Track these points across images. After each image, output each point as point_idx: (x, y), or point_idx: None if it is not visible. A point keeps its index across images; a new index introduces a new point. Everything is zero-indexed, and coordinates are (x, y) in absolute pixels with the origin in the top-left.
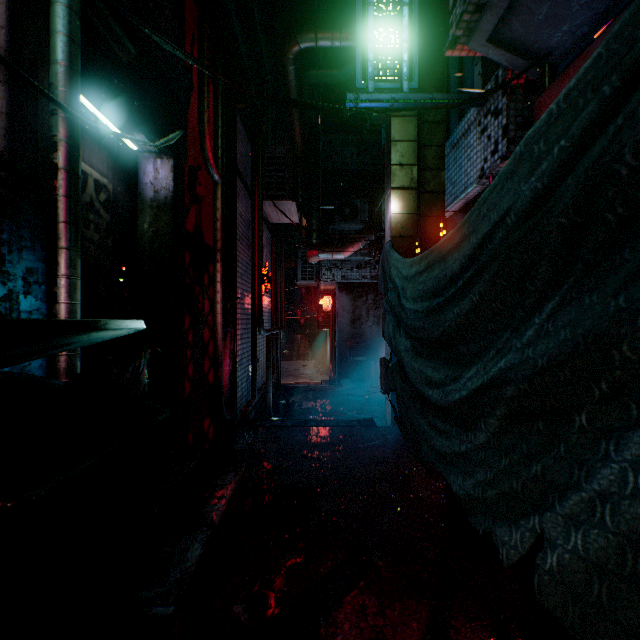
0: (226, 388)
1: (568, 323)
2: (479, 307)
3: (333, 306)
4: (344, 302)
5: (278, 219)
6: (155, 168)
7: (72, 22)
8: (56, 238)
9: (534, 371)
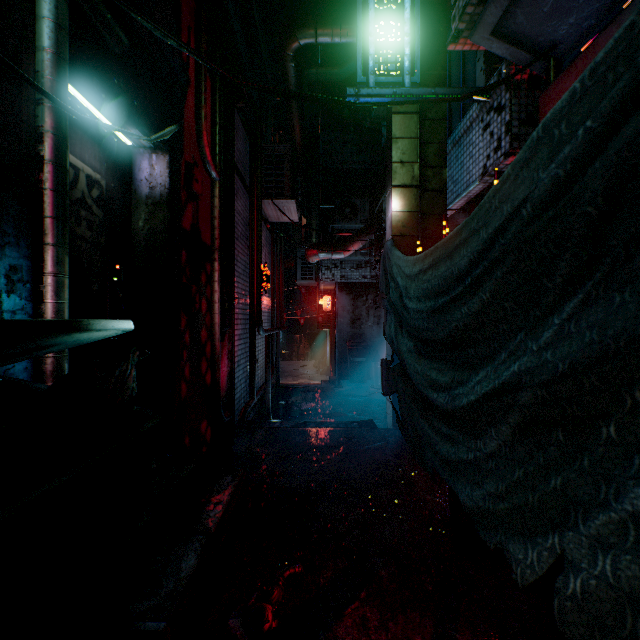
0: (224, 389)
1: (595, 324)
2: (490, 306)
3: (333, 306)
4: (344, 302)
5: (277, 218)
6: (150, 164)
7: (59, 7)
8: (42, 234)
9: (554, 376)
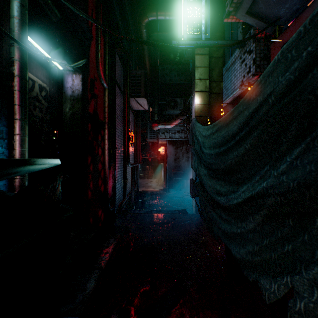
0: (110, 194)
1: (312, 161)
2: (250, 151)
3: (165, 152)
4: (171, 150)
5: (137, 108)
6: (72, 79)
7: None
8: (13, 114)
9: (287, 190)
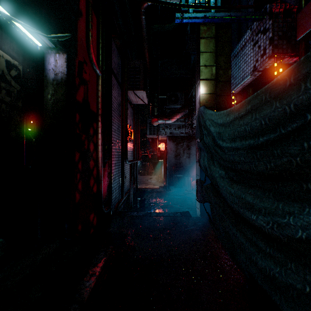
0: (105, 194)
1: None
2: None
3: (165, 148)
4: (171, 146)
5: (136, 101)
6: (55, 59)
7: None
8: None
9: None
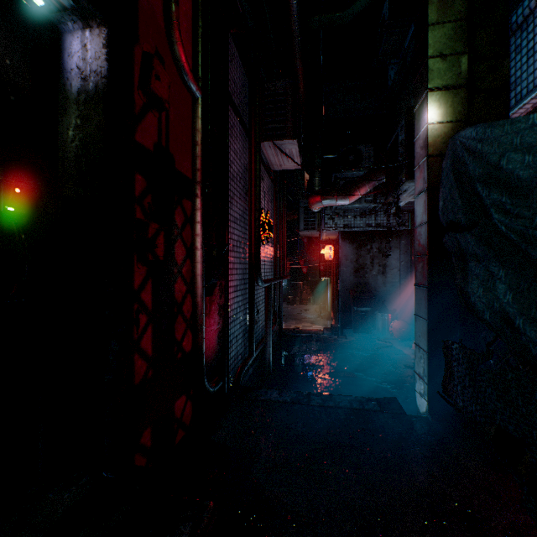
0: (213, 351)
1: None
2: None
3: (334, 255)
4: (347, 251)
5: (279, 165)
6: (82, 44)
7: None
8: None
9: None
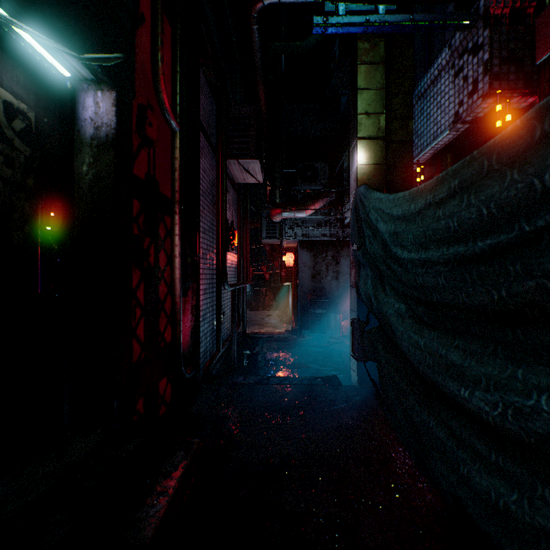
0: (187, 344)
1: None
2: None
3: (295, 262)
4: (305, 258)
5: (243, 179)
6: (95, 102)
7: None
8: None
9: None
